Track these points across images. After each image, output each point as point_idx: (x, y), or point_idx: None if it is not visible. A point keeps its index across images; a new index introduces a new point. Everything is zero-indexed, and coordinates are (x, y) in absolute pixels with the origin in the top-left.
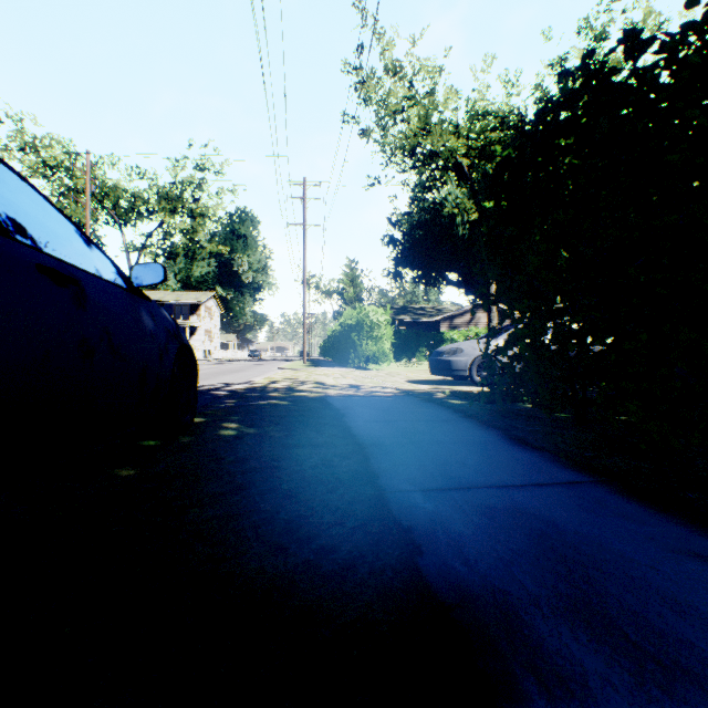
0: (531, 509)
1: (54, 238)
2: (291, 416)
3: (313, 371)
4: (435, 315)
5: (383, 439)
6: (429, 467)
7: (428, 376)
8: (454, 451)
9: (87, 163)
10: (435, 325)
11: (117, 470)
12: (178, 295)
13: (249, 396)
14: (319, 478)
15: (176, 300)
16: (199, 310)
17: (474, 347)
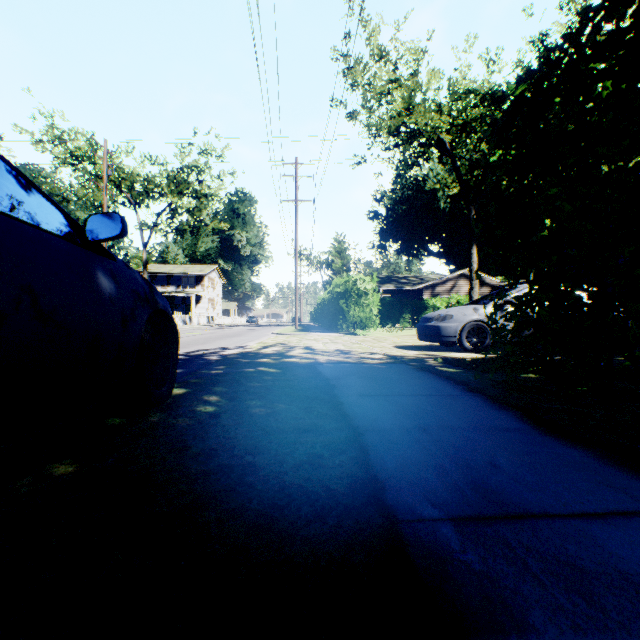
0: None
1: None
2: (277, 387)
3: (304, 336)
4: (417, 284)
5: (381, 421)
6: (450, 471)
7: (415, 342)
8: (474, 443)
9: (105, 150)
10: (417, 293)
11: (54, 465)
12: (185, 268)
13: (239, 362)
14: (303, 488)
15: (183, 272)
16: (203, 281)
17: (463, 313)
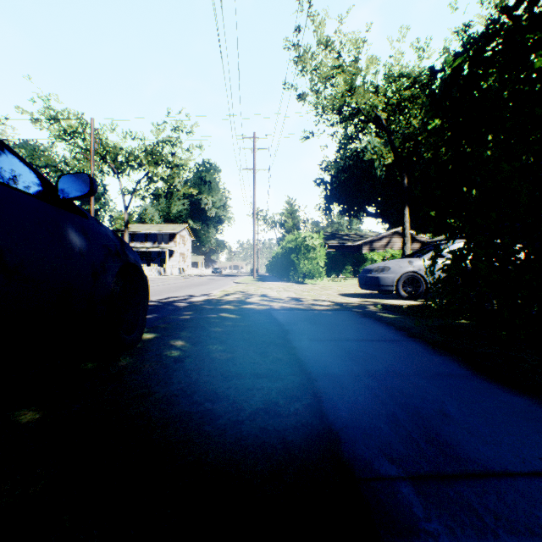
0: None
1: None
2: (237, 332)
3: (260, 285)
4: (357, 240)
5: (332, 367)
6: (402, 420)
7: (356, 290)
8: (422, 390)
9: (92, 127)
10: (357, 248)
11: (22, 412)
12: (160, 227)
13: (204, 308)
14: (259, 440)
15: (159, 230)
16: (176, 238)
17: (400, 266)
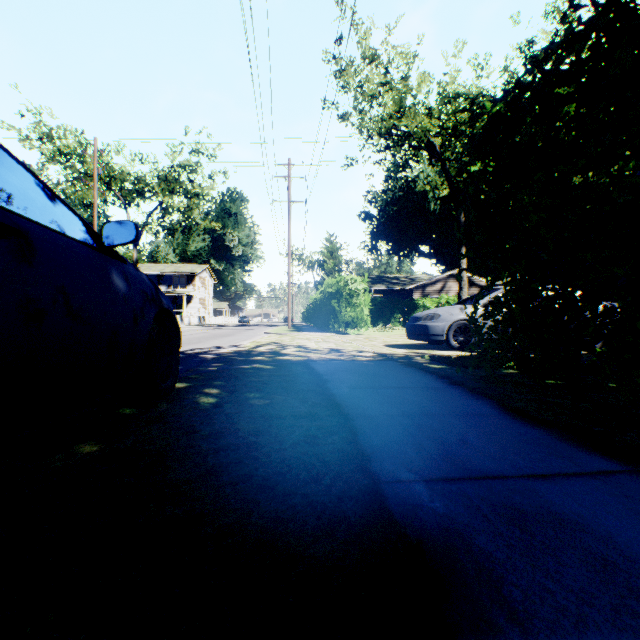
0: (571, 514)
1: (1, 185)
2: (273, 381)
3: (296, 335)
4: (408, 284)
5: (369, 409)
6: (427, 446)
7: (404, 341)
8: (450, 426)
9: (95, 149)
10: (408, 293)
11: (80, 446)
12: (176, 268)
13: (235, 360)
14: (301, 460)
15: (174, 271)
16: (195, 280)
17: (450, 313)
